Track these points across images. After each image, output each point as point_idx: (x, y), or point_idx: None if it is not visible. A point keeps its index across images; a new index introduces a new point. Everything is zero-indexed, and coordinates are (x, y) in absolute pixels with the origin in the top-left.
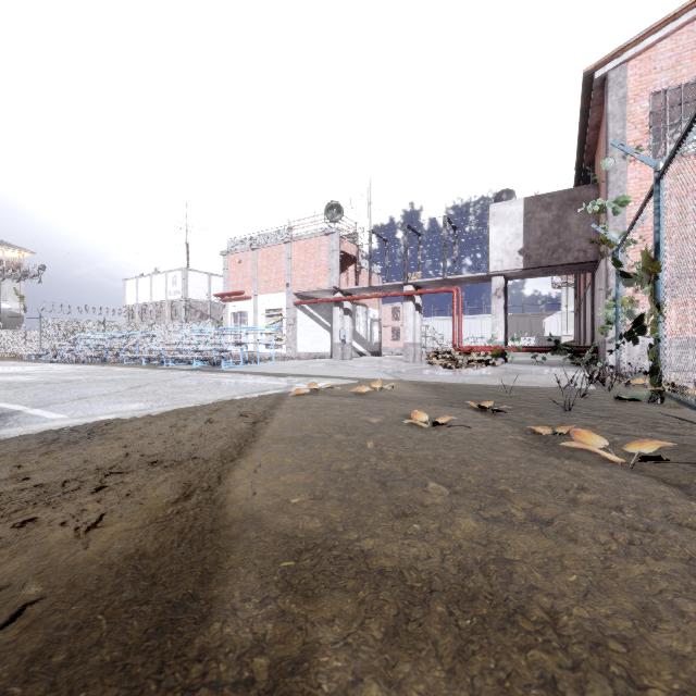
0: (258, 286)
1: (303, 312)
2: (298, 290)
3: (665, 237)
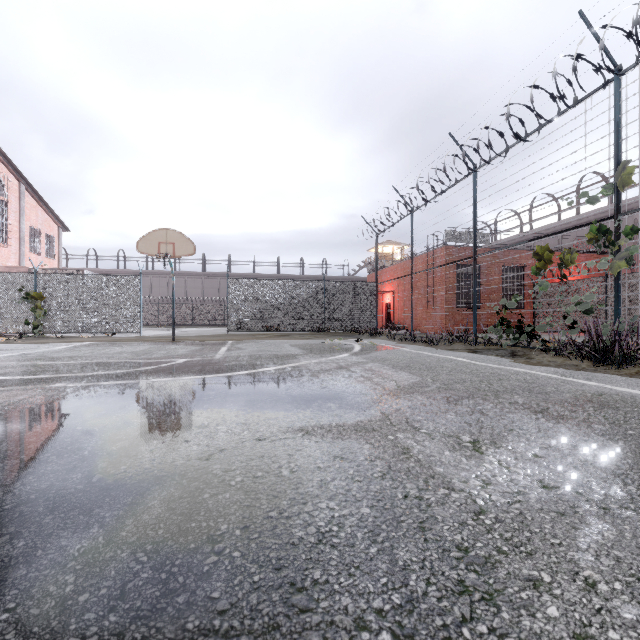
0: None
1: None
2: None
3: (44, 291)
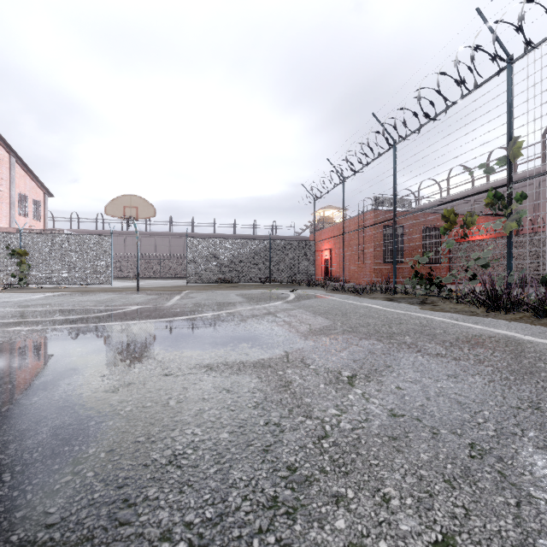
0: None
1: None
2: None
3: (28, 249)
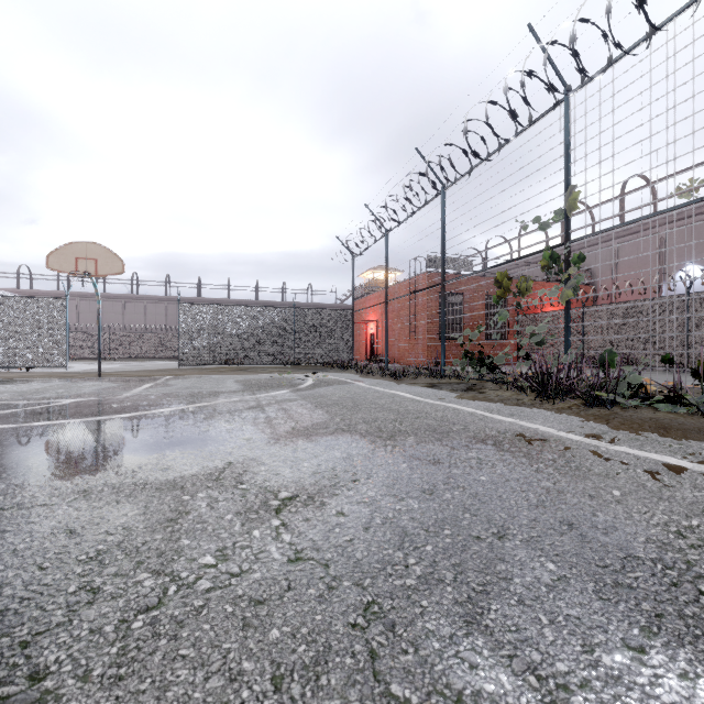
0: None
1: None
2: None
3: None
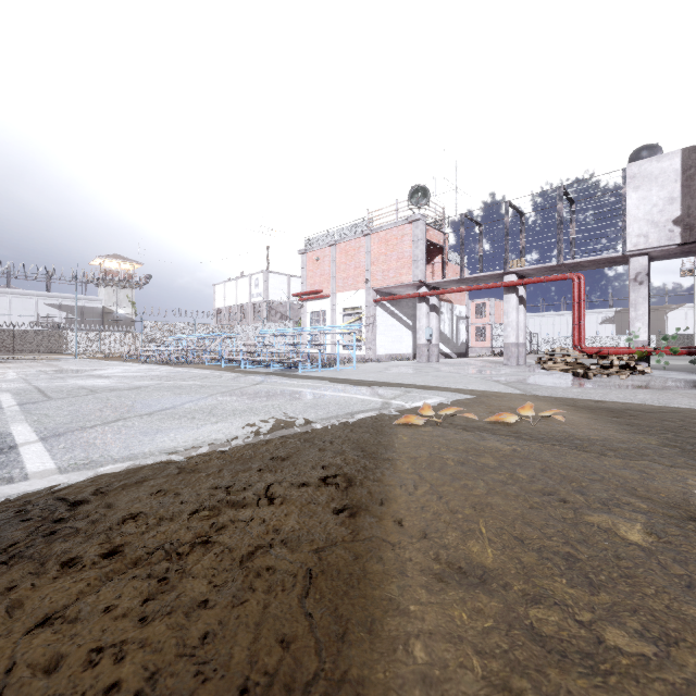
0: (336, 284)
1: (384, 310)
2: (378, 286)
3: None
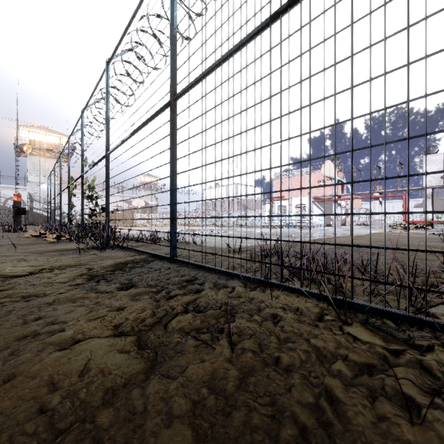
0: (292, 194)
1: (315, 205)
2: (314, 196)
3: None
